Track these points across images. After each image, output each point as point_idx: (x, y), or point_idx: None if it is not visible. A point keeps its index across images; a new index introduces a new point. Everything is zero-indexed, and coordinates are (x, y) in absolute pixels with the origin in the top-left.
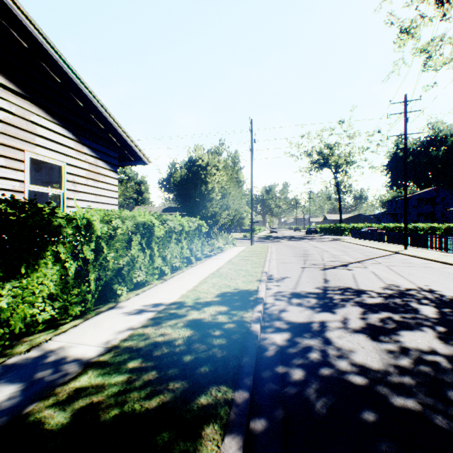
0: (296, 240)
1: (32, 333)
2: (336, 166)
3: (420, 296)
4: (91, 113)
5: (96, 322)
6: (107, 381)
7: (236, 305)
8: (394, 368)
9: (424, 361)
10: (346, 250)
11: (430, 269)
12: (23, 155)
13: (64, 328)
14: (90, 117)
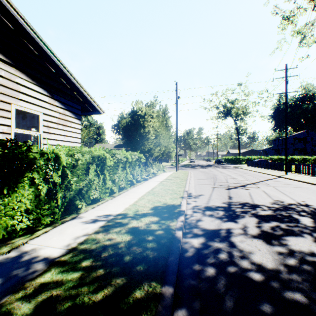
0: (208, 167)
1: (14, 237)
2: (236, 115)
3: (299, 209)
4: (61, 77)
5: (61, 229)
6: (65, 278)
7: (165, 216)
8: (284, 267)
9: (306, 261)
10: (244, 175)
11: (305, 189)
12: (9, 107)
13: (37, 233)
14: (60, 80)
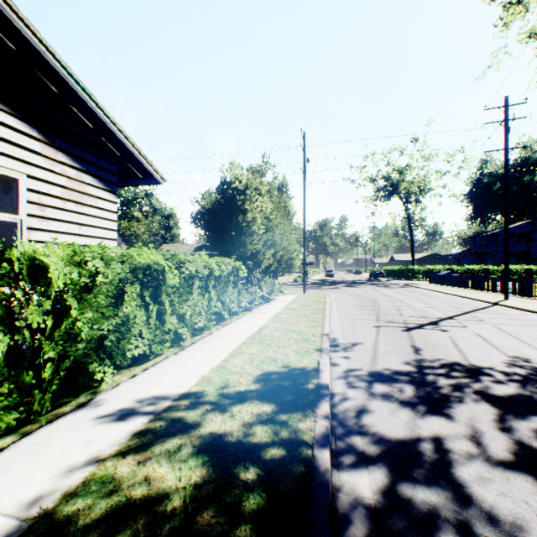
0: (359, 286)
1: None
2: (408, 194)
3: None
4: (71, 104)
5: (41, 441)
6: None
7: (286, 401)
8: None
9: None
10: (427, 301)
11: None
12: None
13: None
14: (70, 110)
